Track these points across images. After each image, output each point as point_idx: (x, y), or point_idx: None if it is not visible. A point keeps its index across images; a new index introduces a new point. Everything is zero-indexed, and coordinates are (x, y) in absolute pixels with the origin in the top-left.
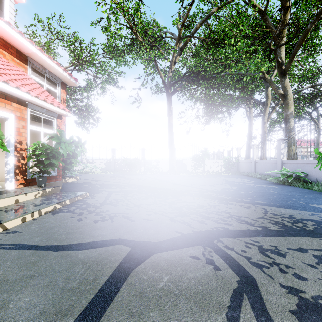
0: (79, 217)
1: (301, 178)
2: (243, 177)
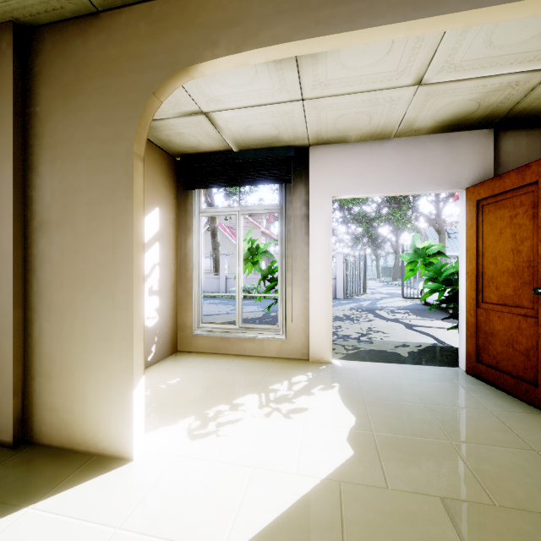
0: (381, 337)
1: (249, 291)
2: None
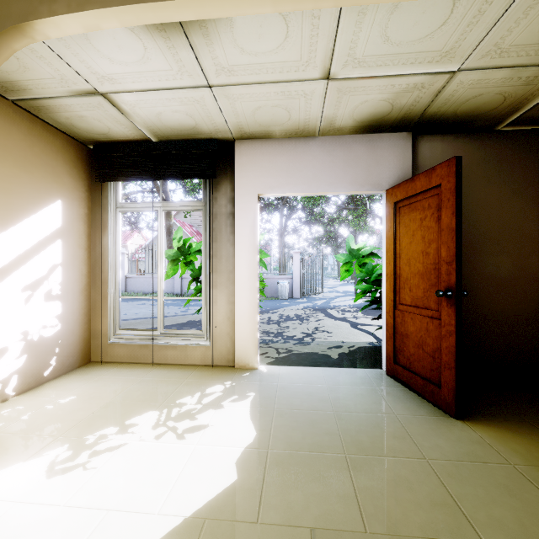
0: (324, 337)
1: None
2: (133, 299)
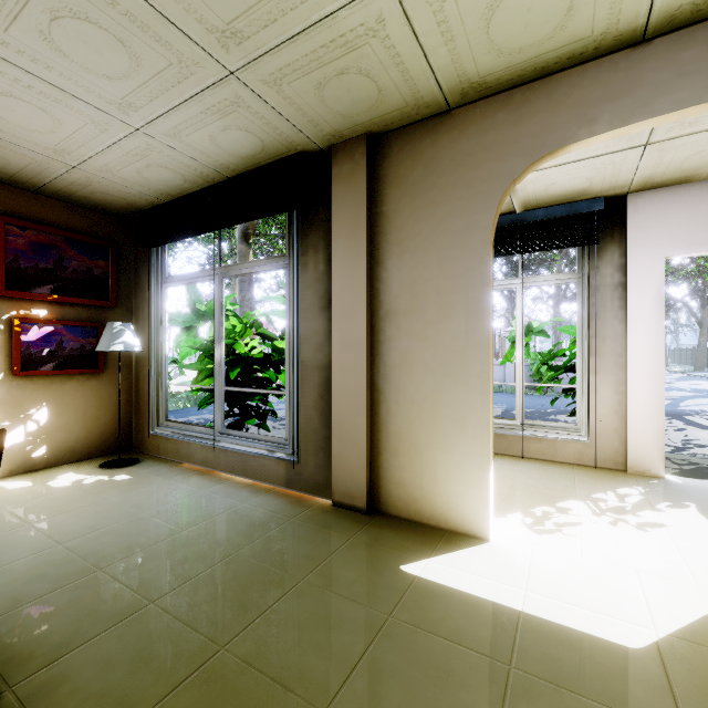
0: None
1: None
2: None
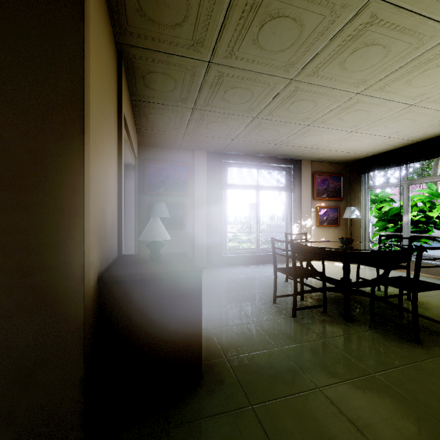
0: None
1: None
2: None
